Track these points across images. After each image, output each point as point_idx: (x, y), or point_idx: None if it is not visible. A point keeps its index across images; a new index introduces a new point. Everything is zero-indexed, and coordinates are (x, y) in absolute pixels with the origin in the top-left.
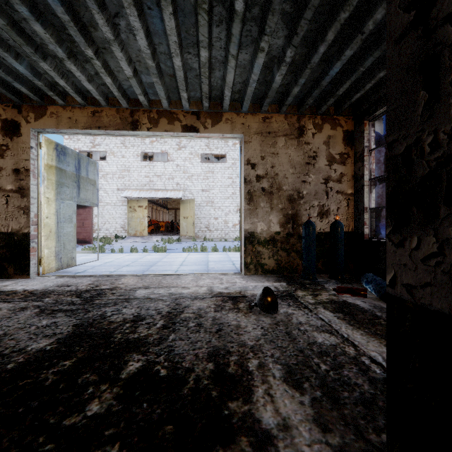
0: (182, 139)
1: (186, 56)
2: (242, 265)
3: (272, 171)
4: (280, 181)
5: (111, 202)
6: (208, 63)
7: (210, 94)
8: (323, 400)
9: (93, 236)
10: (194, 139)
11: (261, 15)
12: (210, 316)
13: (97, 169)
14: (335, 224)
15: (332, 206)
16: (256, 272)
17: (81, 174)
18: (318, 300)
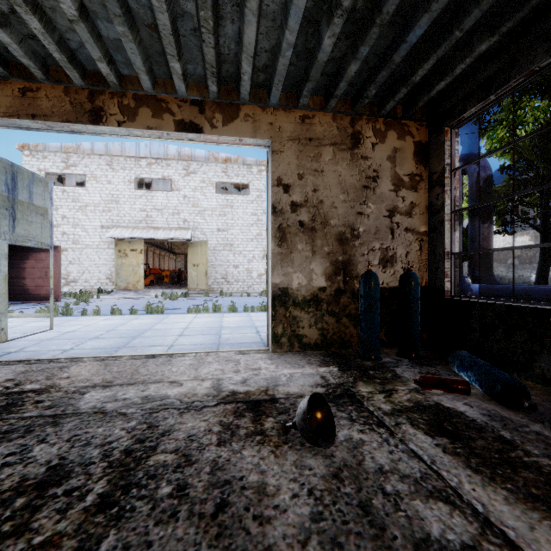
0: (191, 162)
1: None
2: (270, 338)
3: (314, 197)
4: (325, 211)
5: (92, 244)
6: None
7: (220, 71)
8: None
9: (65, 291)
10: (207, 163)
11: None
12: (208, 460)
13: (49, 192)
14: (407, 276)
15: (400, 250)
16: (291, 348)
17: (18, 197)
18: (397, 404)
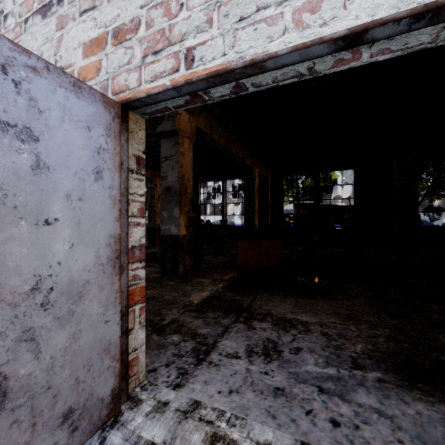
0: None
1: None
2: None
3: None
4: None
5: None
6: None
7: None
8: None
9: None
10: None
11: None
12: None
13: None
14: None
15: None
16: None
17: None
18: None
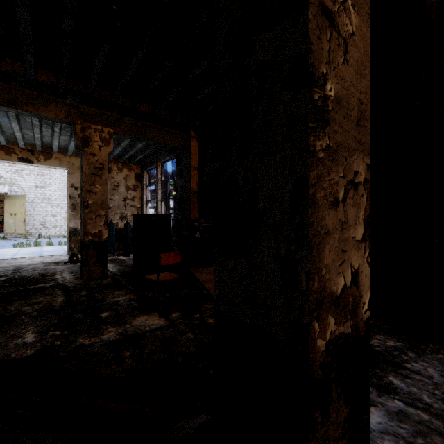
0: None
1: (24, 130)
2: (68, 249)
3: None
4: None
5: None
6: (40, 138)
7: (43, 144)
8: (79, 273)
9: None
10: None
11: (70, 131)
12: (41, 268)
13: None
14: (126, 223)
15: (129, 213)
16: (79, 252)
17: None
18: None
